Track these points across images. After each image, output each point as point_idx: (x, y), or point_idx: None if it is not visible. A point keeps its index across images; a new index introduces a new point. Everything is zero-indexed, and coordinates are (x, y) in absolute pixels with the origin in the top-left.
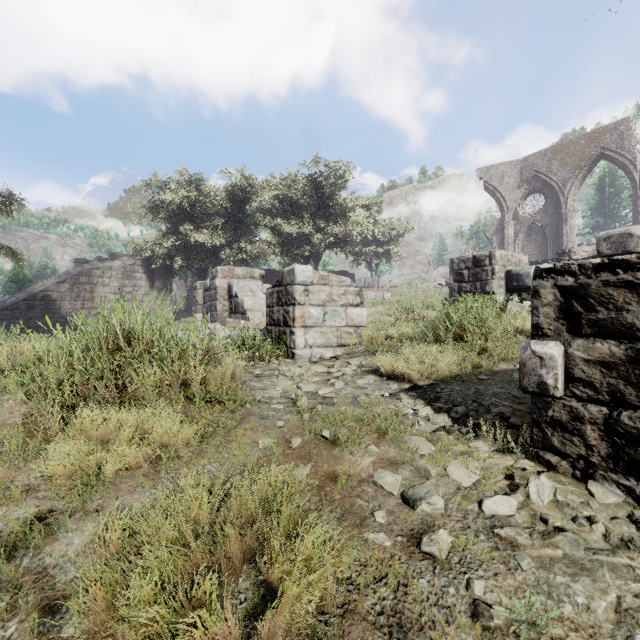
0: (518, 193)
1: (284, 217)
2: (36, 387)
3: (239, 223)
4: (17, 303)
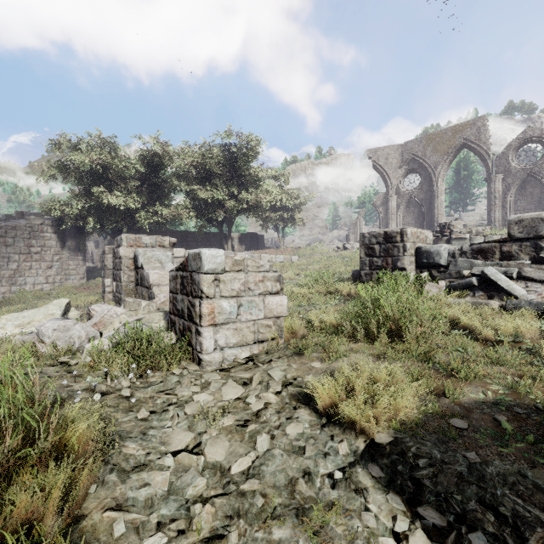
0: (400, 172)
1: (199, 183)
2: None
3: (154, 187)
4: None
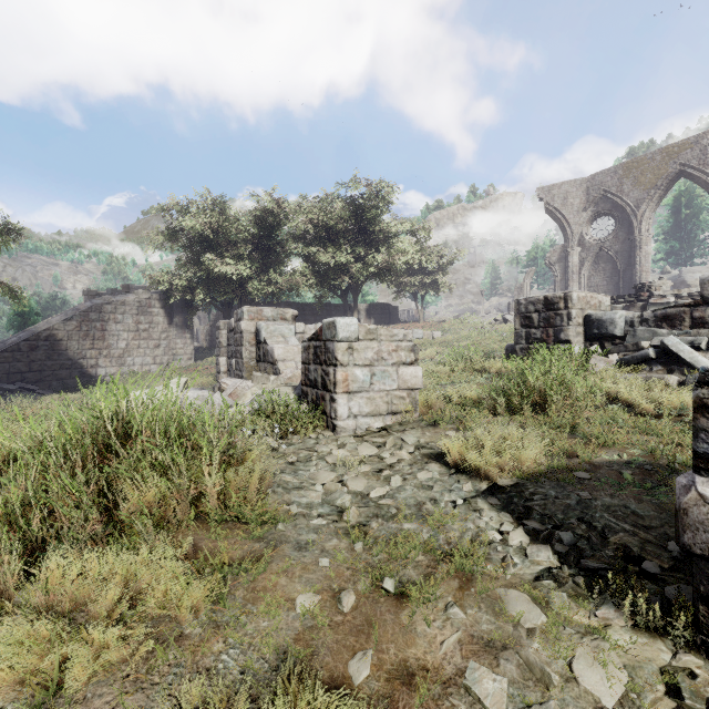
0: (584, 216)
1: (319, 244)
2: None
3: (268, 251)
4: (18, 344)
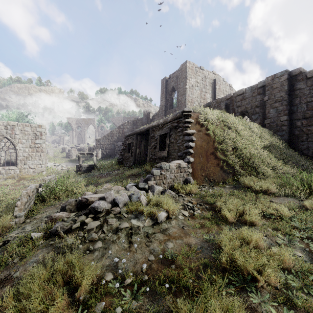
0: (76, 126)
1: None
2: None
3: None
4: None
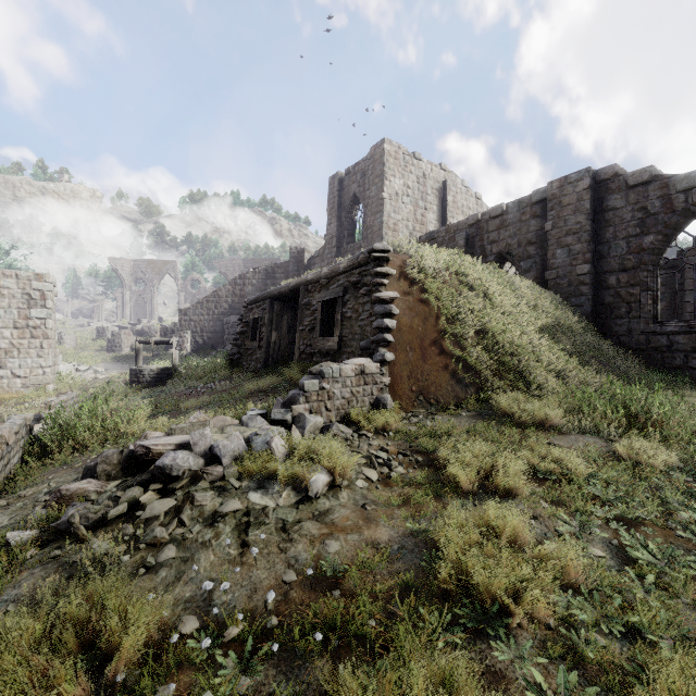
0: (132, 277)
1: None
2: None
3: None
4: None
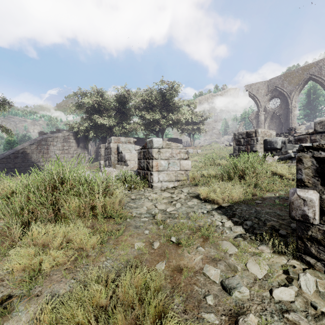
0: (266, 98)
1: (146, 110)
2: (9, 210)
3: (123, 114)
4: (9, 155)
